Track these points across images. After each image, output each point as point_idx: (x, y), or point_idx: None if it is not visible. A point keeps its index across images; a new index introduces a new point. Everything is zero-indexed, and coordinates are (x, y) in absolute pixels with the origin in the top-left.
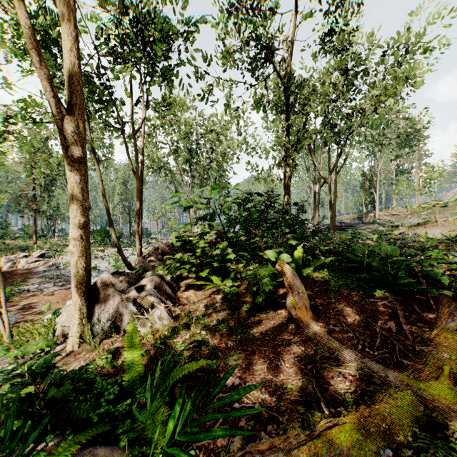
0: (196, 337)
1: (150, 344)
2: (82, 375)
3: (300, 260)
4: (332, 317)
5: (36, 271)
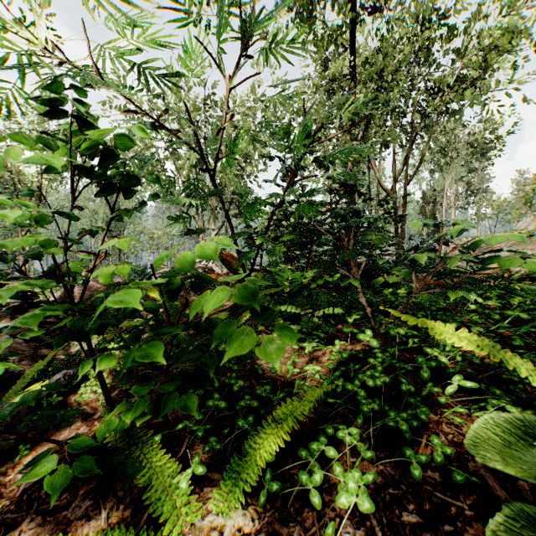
0: None
1: None
2: None
3: None
4: None
5: None
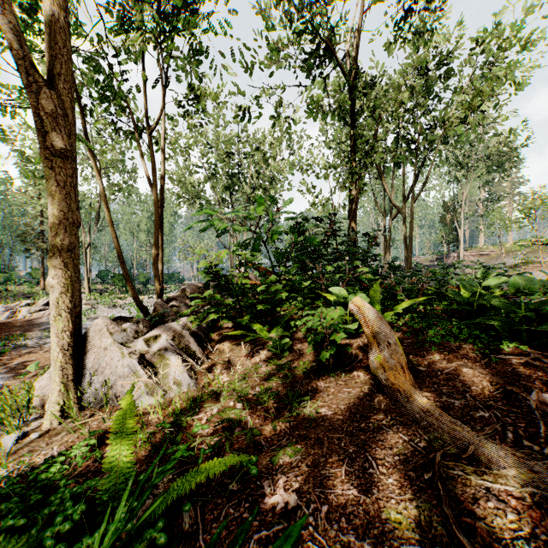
0: (226, 413)
1: (158, 422)
2: (39, 476)
3: (377, 302)
4: (443, 383)
5: (39, 322)
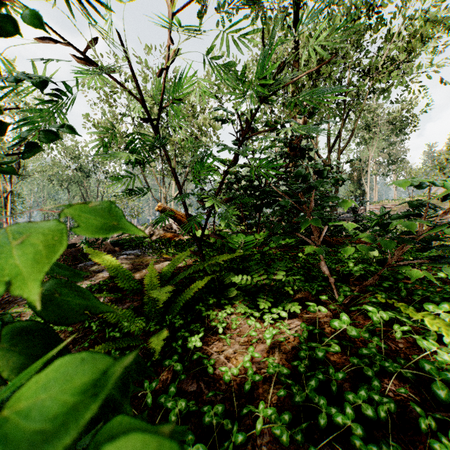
0: None
1: None
2: None
3: None
4: None
5: None
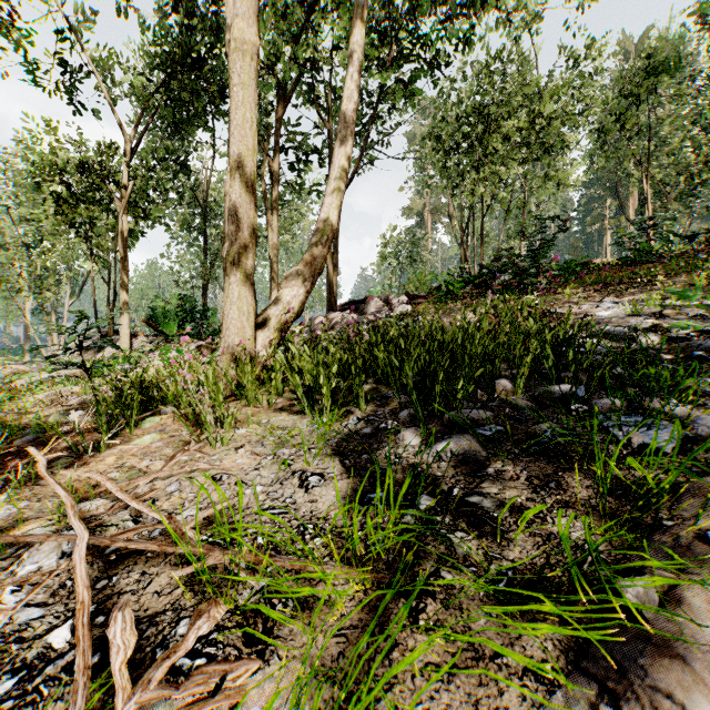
0: None
1: None
2: None
3: None
4: None
5: None
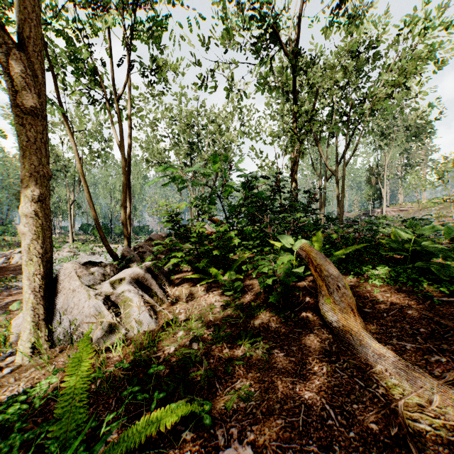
0: (182, 353)
1: (118, 361)
2: None
3: (319, 248)
4: (391, 325)
5: None
